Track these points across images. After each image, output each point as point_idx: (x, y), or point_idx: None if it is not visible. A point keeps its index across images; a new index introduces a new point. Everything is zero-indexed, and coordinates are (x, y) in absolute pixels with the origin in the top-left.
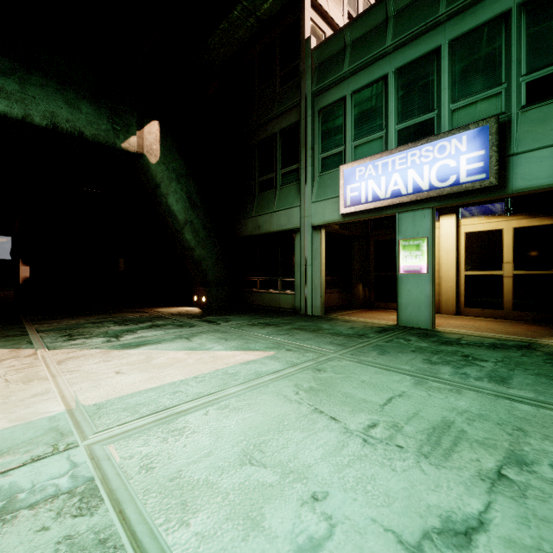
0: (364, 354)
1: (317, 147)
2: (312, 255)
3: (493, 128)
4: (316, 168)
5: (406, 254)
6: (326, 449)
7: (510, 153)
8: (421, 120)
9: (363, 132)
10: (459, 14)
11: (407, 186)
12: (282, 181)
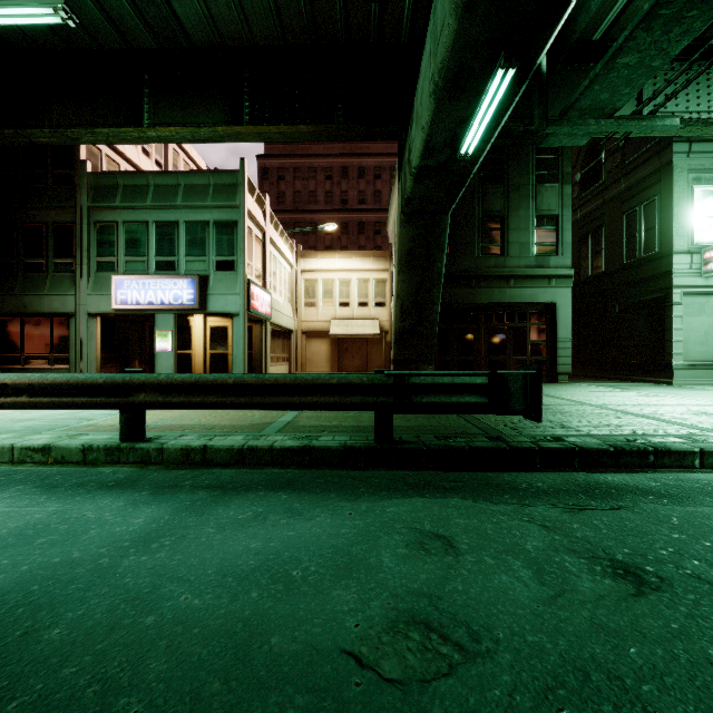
0: None
1: (93, 250)
2: (88, 336)
3: (198, 281)
4: (92, 267)
5: (160, 340)
6: None
7: (208, 293)
8: (169, 259)
9: (132, 253)
10: (188, 208)
11: (157, 300)
12: (55, 269)
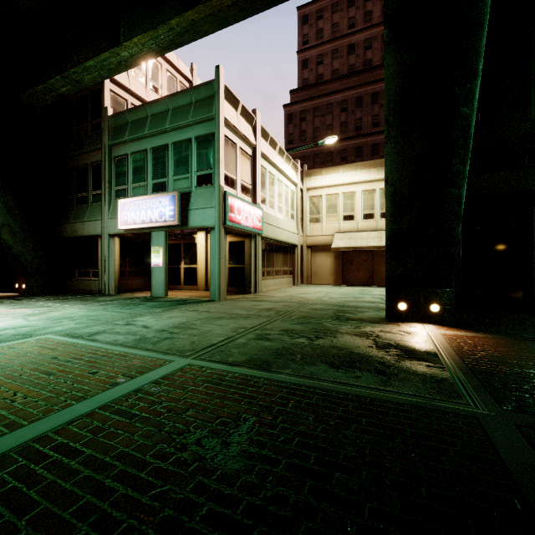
0: (90, 306)
1: (113, 181)
2: (109, 254)
3: (177, 197)
4: (113, 195)
5: (154, 255)
6: (10, 323)
7: (189, 208)
8: (161, 181)
9: (137, 179)
10: (175, 130)
11: (148, 218)
12: (92, 200)
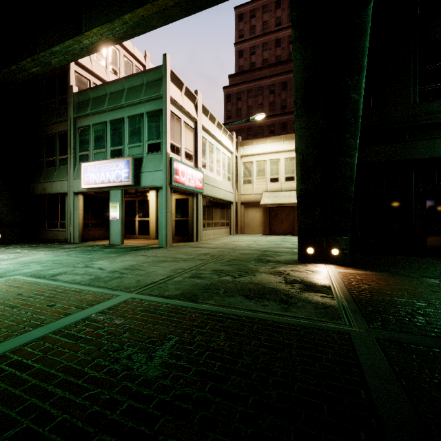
0: (56, 252)
1: (77, 148)
2: (74, 208)
3: (131, 161)
4: (77, 159)
5: (112, 210)
6: None
7: (141, 171)
8: (118, 148)
9: (97, 147)
10: (130, 106)
11: (106, 179)
12: (59, 163)
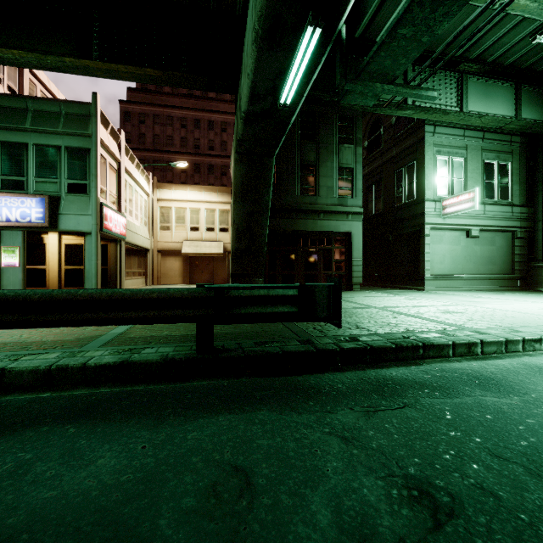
0: None
1: None
2: None
3: (47, 200)
4: None
5: (6, 255)
6: None
7: (59, 212)
8: (17, 179)
9: None
10: (38, 132)
11: (2, 217)
12: None
